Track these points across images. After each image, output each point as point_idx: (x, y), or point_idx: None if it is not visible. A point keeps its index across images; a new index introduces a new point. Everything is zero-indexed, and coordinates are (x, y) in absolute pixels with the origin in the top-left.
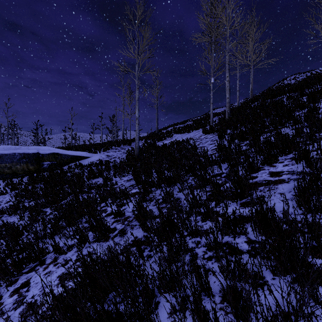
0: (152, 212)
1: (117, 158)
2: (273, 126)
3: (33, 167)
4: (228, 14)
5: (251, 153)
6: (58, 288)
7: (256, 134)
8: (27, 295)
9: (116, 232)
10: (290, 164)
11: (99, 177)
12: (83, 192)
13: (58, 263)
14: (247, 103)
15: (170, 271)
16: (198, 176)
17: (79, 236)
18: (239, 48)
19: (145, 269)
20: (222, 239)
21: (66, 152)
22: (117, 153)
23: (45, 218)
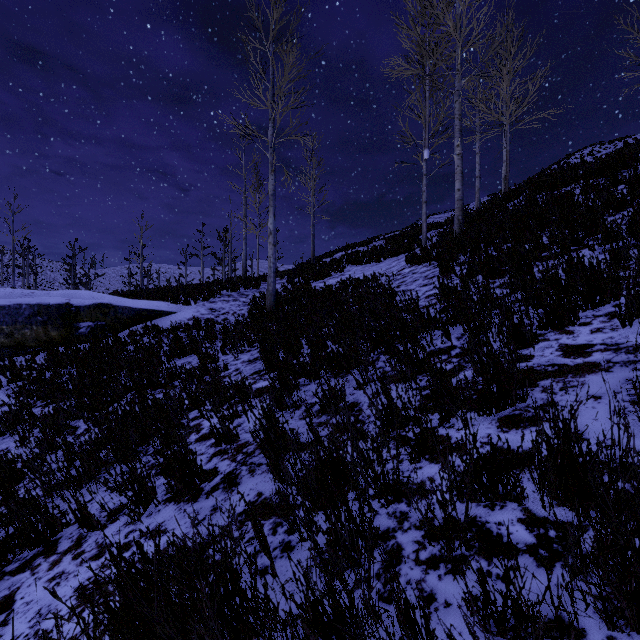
0: (297, 434)
1: (231, 315)
2: (558, 245)
3: (59, 334)
4: (459, 17)
5: (515, 304)
6: (72, 621)
7: (523, 263)
8: (2, 636)
9: (217, 479)
10: (606, 327)
11: (193, 355)
12: (156, 385)
13: (82, 553)
14: (497, 202)
15: (333, 606)
16: (399, 355)
17: (132, 490)
18: (480, 90)
19: (268, 600)
20: (466, 518)
21: (127, 302)
22: (231, 304)
23: (72, 441)
